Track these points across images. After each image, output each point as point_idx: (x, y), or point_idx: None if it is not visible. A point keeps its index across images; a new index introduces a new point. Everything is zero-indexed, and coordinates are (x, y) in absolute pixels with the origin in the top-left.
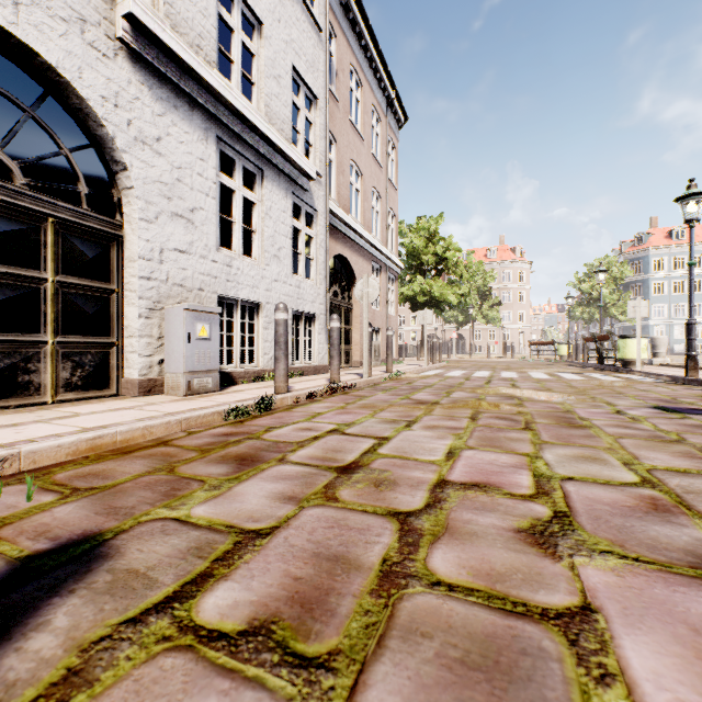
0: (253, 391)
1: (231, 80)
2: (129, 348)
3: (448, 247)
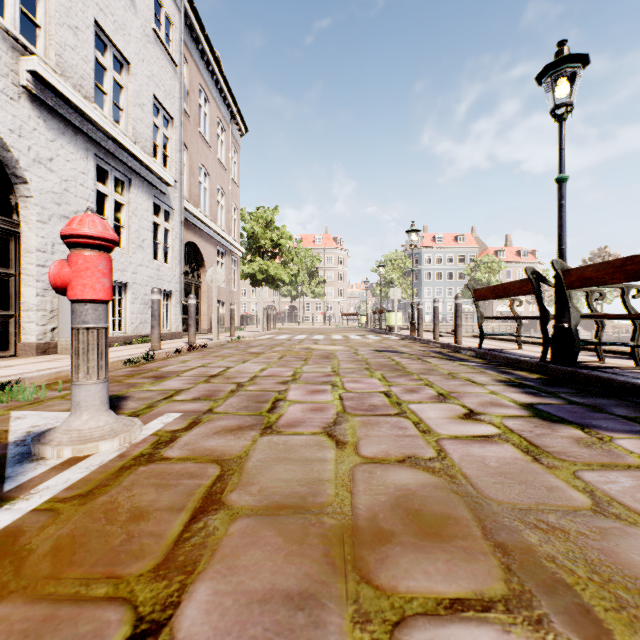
0: (131, 350)
1: (105, 107)
2: (26, 319)
3: (282, 235)
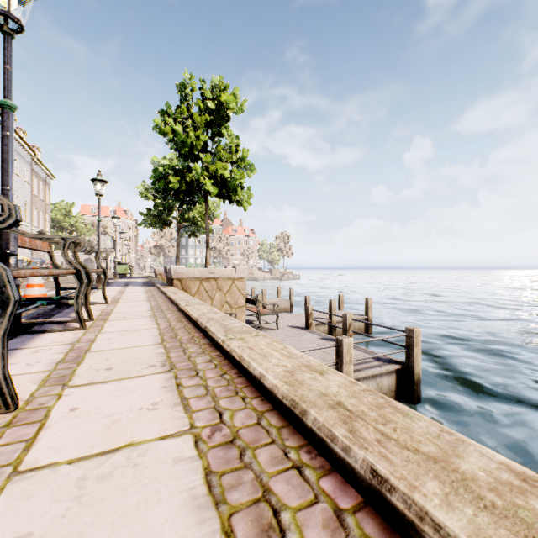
0: None
1: None
2: None
3: (77, 220)
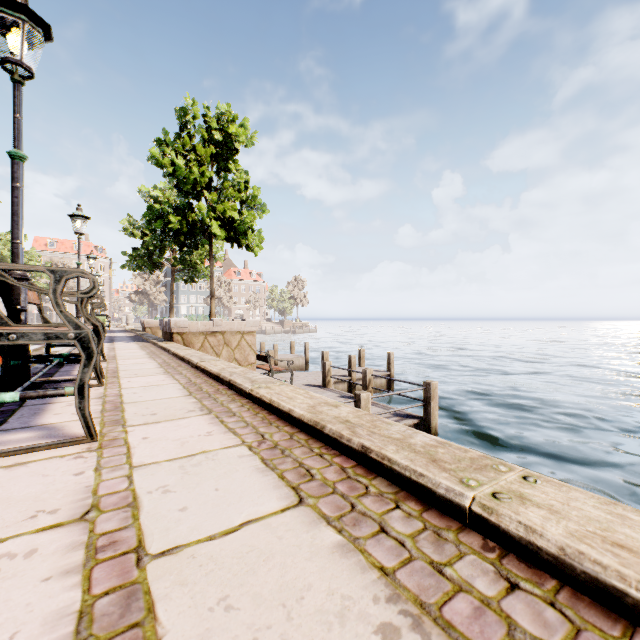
0: None
1: None
2: None
3: (31, 258)
